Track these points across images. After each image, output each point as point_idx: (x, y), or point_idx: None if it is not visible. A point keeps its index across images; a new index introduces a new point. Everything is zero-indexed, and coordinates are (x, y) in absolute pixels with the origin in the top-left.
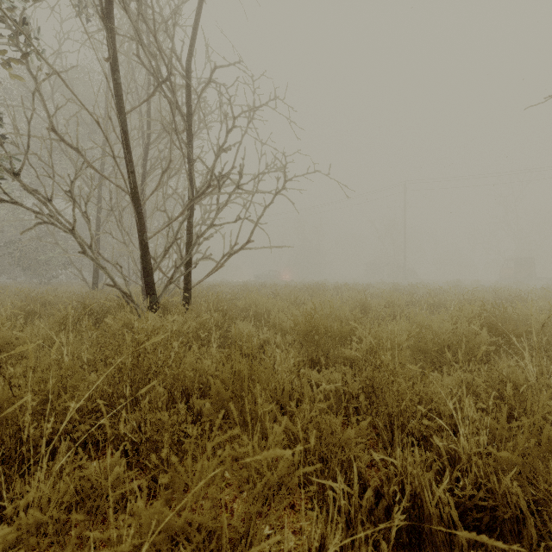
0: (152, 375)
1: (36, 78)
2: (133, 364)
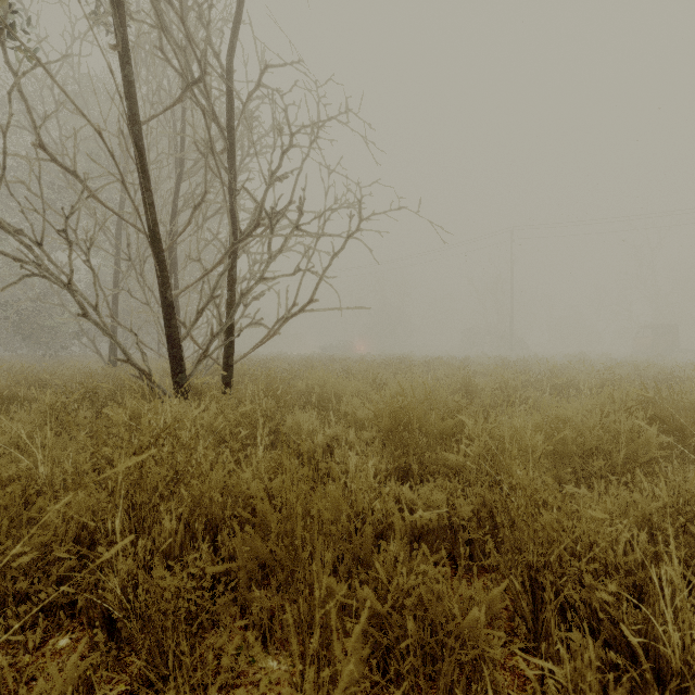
0: (157, 500)
1: (18, 75)
2: (131, 481)
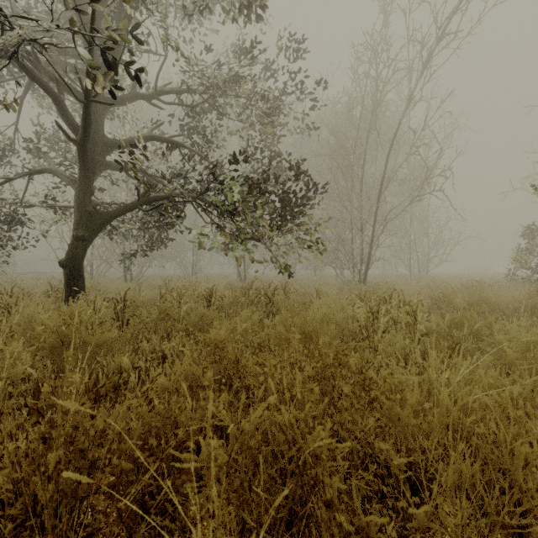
0: None
1: None
2: None
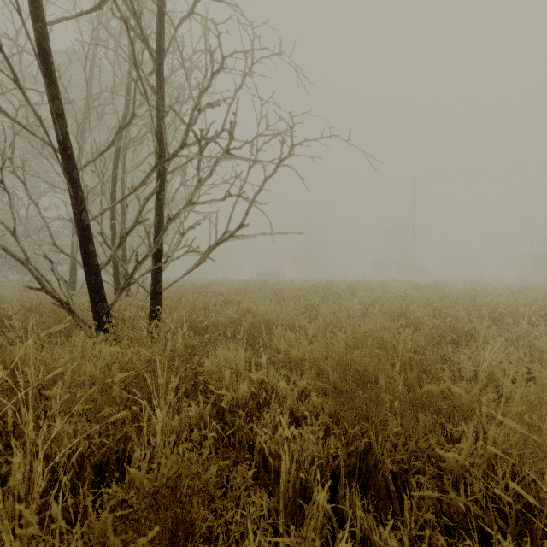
0: None
1: None
2: None
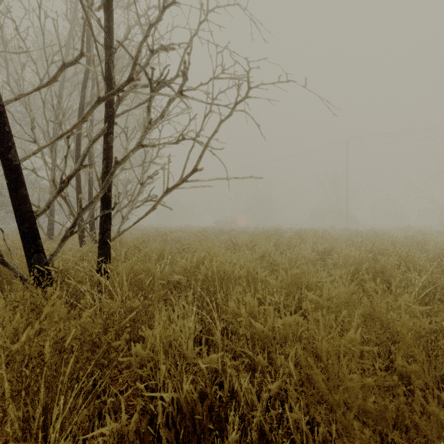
0: None
1: None
2: None
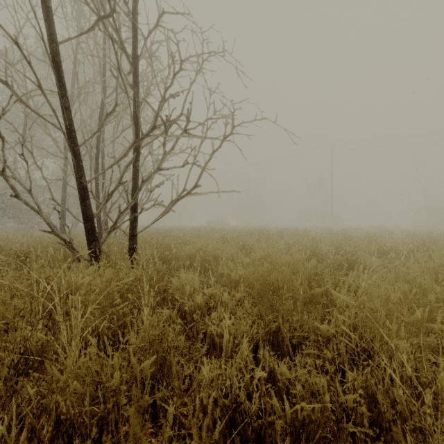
0: None
1: None
2: None
